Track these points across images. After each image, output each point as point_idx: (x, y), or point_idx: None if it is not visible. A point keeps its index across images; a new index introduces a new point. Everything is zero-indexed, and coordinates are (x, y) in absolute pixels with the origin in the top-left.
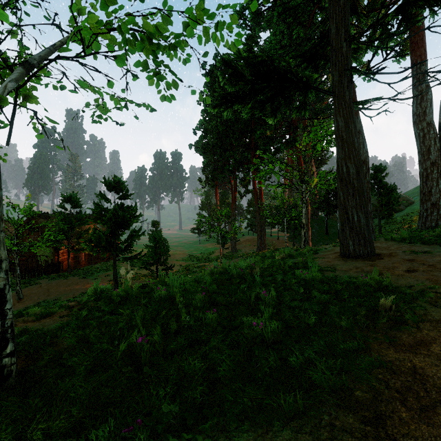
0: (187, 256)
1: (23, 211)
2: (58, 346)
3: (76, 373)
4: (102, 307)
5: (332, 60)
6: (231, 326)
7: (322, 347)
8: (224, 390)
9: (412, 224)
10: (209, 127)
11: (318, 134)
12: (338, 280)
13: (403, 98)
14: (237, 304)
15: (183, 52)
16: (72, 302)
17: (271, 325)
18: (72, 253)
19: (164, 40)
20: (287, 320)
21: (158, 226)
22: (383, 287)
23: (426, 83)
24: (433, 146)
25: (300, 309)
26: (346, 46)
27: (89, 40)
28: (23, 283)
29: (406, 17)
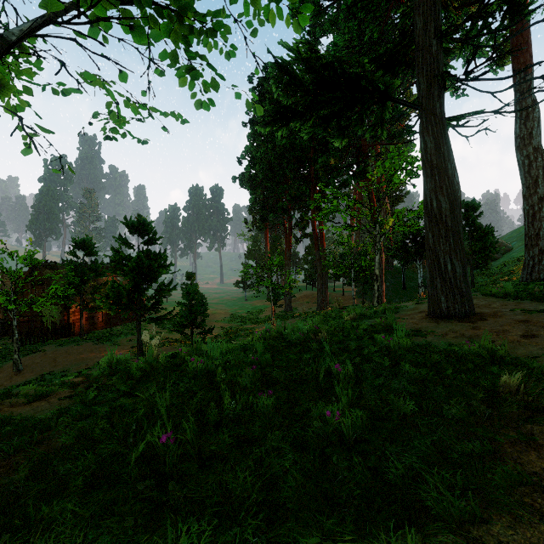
0: (229, 316)
1: (22, 259)
2: (51, 443)
3: (69, 489)
4: (117, 385)
5: (418, 63)
6: (293, 414)
7: (429, 449)
8: (290, 522)
9: (512, 276)
10: (257, 155)
11: (396, 162)
12: (434, 349)
13: (512, 111)
14: (299, 381)
15: (226, 40)
16: (79, 378)
17: (352, 416)
18: (86, 313)
19: (200, 20)
20: (372, 407)
21: (193, 278)
22: (497, 359)
23: (533, 98)
24: (541, 177)
25: (387, 390)
26: (436, 44)
27: (89, 1)
28: (23, 350)
29: (512, 8)
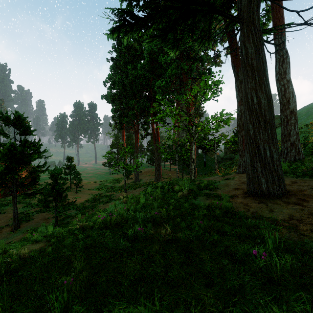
0: (98, 185)
1: None
2: None
3: None
4: None
5: None
6: None
7: None
8: None
9: None
10: (116, 79)
11: (207, 83)
12: None
13: None
14: None
15: None
16: None
17: None
18: None
19: None
20: None
21: (72, 161)
22: None
23: (286, 50)
24: (291, 98)
25: None
26: None
27: None
28: None
29: None
